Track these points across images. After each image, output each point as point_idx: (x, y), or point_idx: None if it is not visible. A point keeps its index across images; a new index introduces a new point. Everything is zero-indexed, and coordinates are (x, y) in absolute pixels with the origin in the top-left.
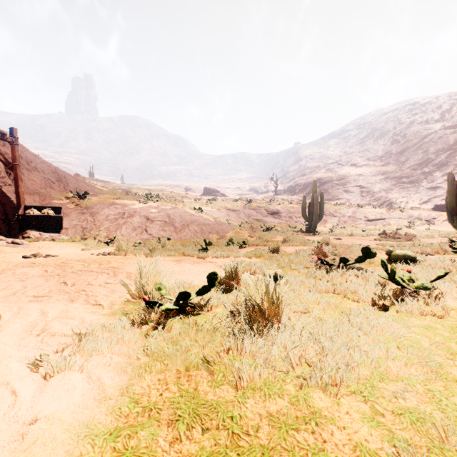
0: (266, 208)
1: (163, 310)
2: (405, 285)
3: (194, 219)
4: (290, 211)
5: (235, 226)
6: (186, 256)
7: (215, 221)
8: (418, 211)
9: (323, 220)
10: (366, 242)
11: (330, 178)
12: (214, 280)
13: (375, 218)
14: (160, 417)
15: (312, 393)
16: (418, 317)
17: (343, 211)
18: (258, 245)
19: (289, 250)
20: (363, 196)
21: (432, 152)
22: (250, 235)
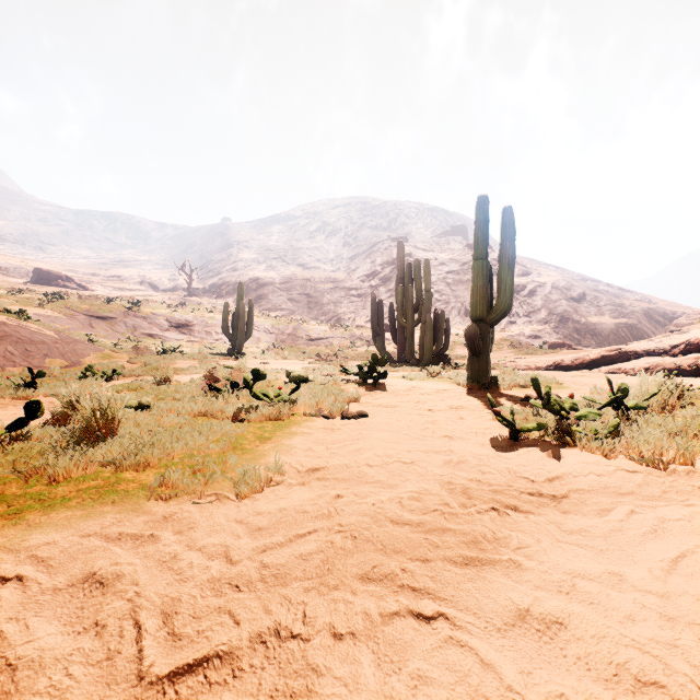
0: (168, 316)
1: None
2: (265, 399)
3: (7, 332)
4: (208, 323)
5: (103, 346)
6: None
7: (58, 337)
8: (361, 330)
9: (257, 338)
10: (296, 366)
11: (272, 280)
12: (36, 410)
13: (319, 337)
14: None
15: (125, 472)
16: (264, 423)
17: (283, 327)
18: (142, 375)
19: (187, 380)
20: (310, 308)
21: (379, 264)
22: (130, 360)
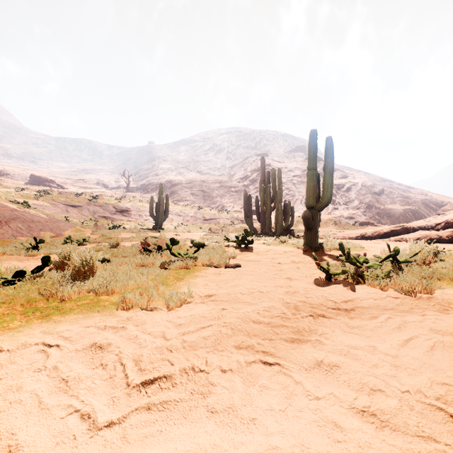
0: (115, 205)
1: (3, 282)
2: (179, 256)
3: (17, 215)
4: (140, 209)
5: (76, 224)
6: (10, 255)
7: (48, 218)
8: (238, 214)
9: (171, 219)
10: (196, 237)
11: (180, 181)
12: (48, 261)
13: (210, 218)
14: (15, 313)
15: (102, 296)
16: (178, 270)
17: (187, 212)
18: (101, 242)
19: (129, 245)
20: (205, 199)
21: (249, 171)
22: (93, 233)
